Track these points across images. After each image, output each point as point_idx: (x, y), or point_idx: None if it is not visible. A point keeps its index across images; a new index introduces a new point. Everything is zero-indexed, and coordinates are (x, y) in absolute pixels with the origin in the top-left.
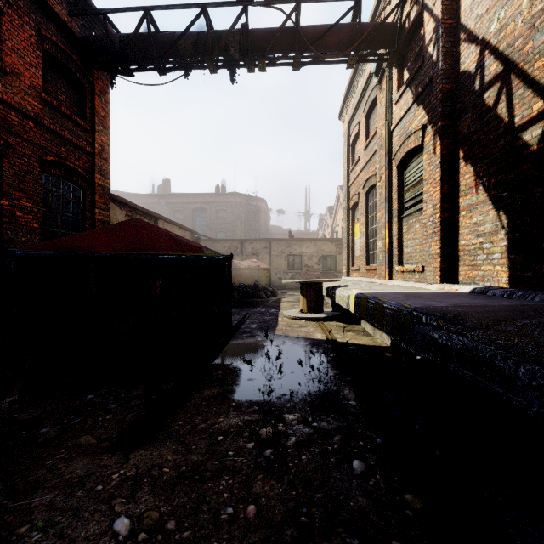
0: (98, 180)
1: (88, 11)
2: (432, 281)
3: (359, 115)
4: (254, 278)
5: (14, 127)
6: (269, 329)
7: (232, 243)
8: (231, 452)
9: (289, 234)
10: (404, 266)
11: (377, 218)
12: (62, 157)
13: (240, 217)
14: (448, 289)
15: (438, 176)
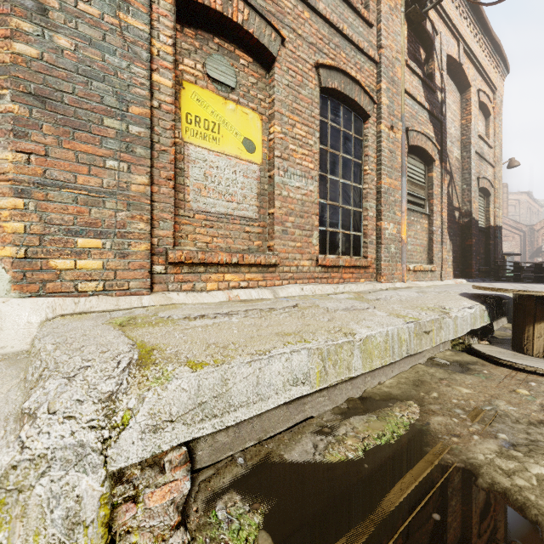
0: None
1: None
2: (443, 279)
3: None
4: None
5: None
6: None
7: None
8: None
9: None
10: (421, 265)
11: (386, 183)
12: None
13: None
14: (459, 282)
15: (446, 202)
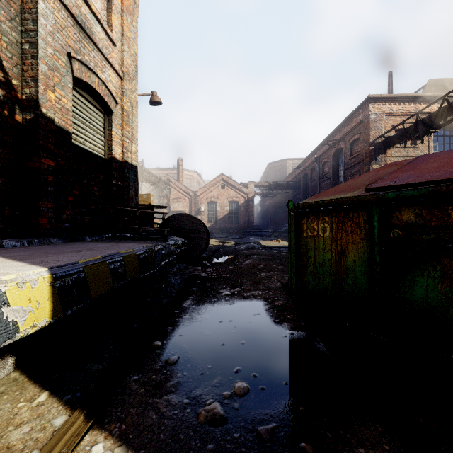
0: None
1: None
2: None
3: None
4: None
5: None
6: None
7: None
8: (249, 286)
9: None
10: None
11: None
12: None
13: None
14: None
15: None
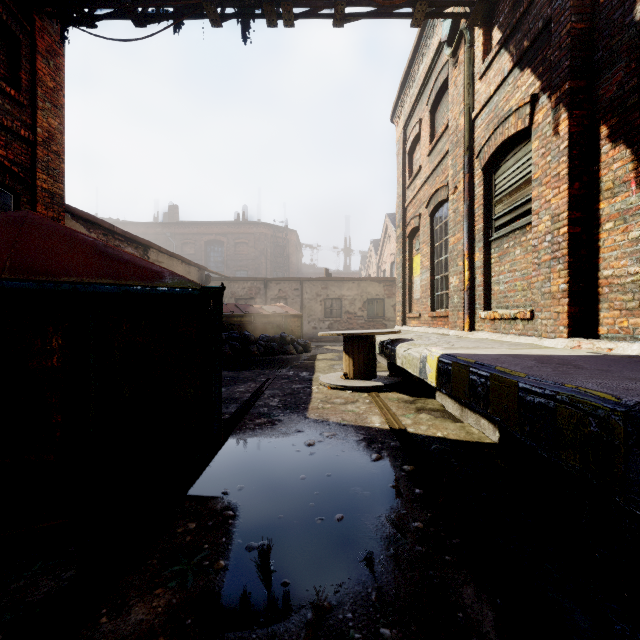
0: (42, 182)
1: None
2: (551, 334)
3: (421, 110)
4: (281, 328)
5: None
6: (297, 408)
7: (253, 283)
8: None
9: (326, 272)
10: (496, 311)
11: (450, 244)
12: None
13: (265, 252)
14: (590, 347)
15: (563, 168)
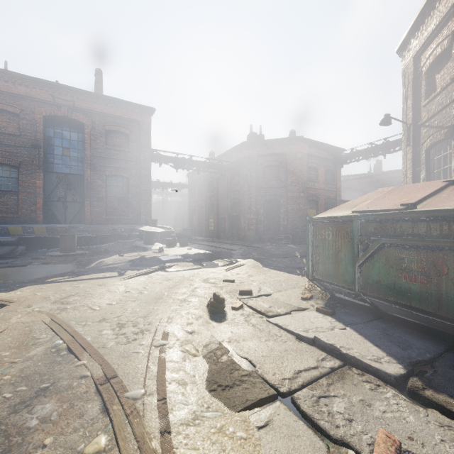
0: (337, 198)
1: (335, 153)
2: None
3: None
4: None
5: (320, 193)
6: None
7: None
8: None
9: None
10: None
11: None
12: (328, 196)
13: None
14: None
15: None
